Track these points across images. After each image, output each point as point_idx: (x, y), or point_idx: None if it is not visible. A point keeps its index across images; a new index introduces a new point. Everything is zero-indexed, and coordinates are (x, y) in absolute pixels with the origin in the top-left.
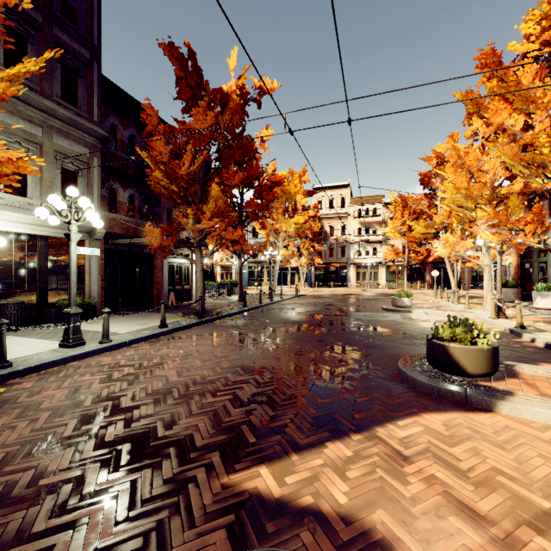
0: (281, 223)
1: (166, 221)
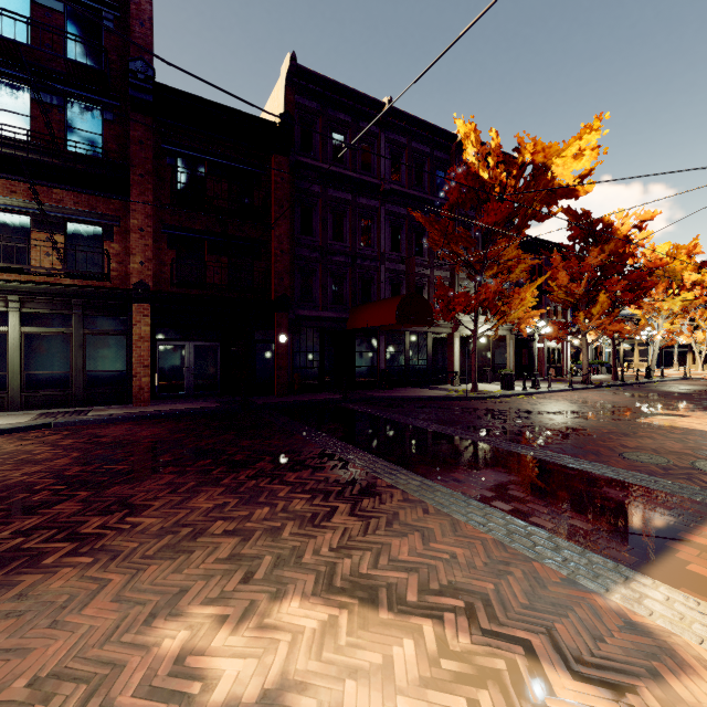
0: (662, 302)
1: (546, 315)
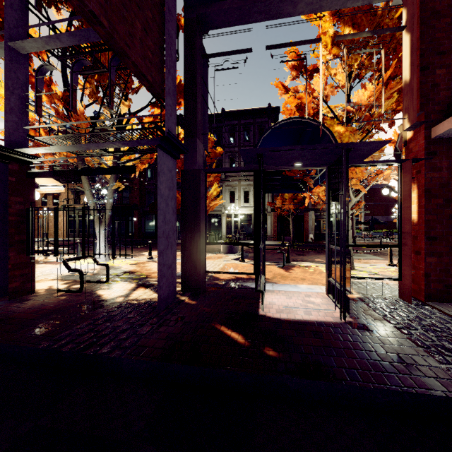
0: None
1: None
